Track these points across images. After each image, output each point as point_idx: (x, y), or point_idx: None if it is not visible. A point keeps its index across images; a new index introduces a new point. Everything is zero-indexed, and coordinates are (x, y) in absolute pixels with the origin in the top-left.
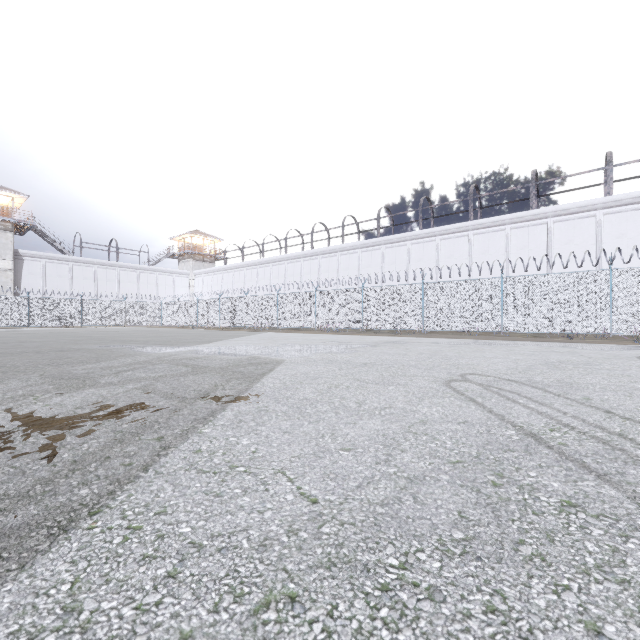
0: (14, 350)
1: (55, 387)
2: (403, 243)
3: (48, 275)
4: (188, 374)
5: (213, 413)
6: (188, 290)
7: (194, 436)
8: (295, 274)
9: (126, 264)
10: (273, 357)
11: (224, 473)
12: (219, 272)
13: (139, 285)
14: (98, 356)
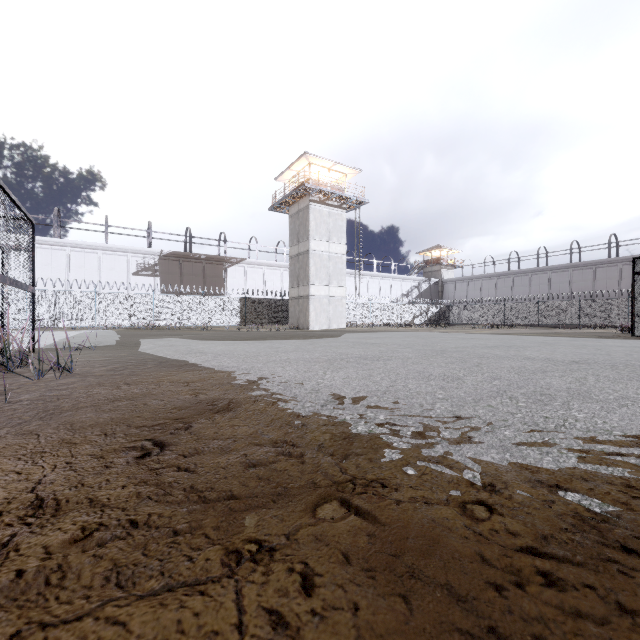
0: None
1: None
2: None
3: None
4: None
5: None
6: None
7: None
8: None
9: None
10: None
11: None
12: None
13: None
14: None
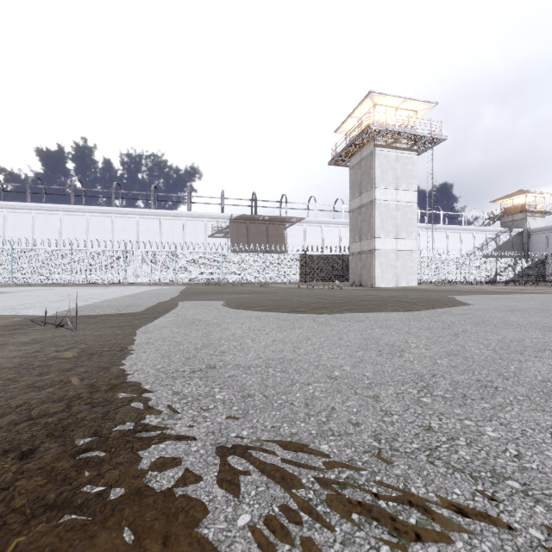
0: None
1: None
2: (56, 212)
3: None
4: None
5: None
6: None
7: None
8: None
9: None
10: None
11: None
12: None
13: None
14: None
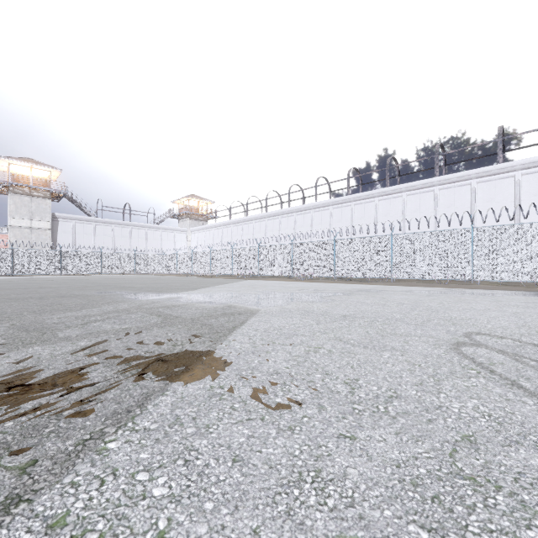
0: (24, 295)
1: (5, 342)
2: (371, 199)
3: (77, 233)
4: (154, 327)
5: (145, 399)
6: (186, 244)
7: (84, 462)
8: (274, 229)
9: (137, 223)
10: (248, 306)
11: None
12: (211, 229)
13: (147, 240)
14: (87, 303)
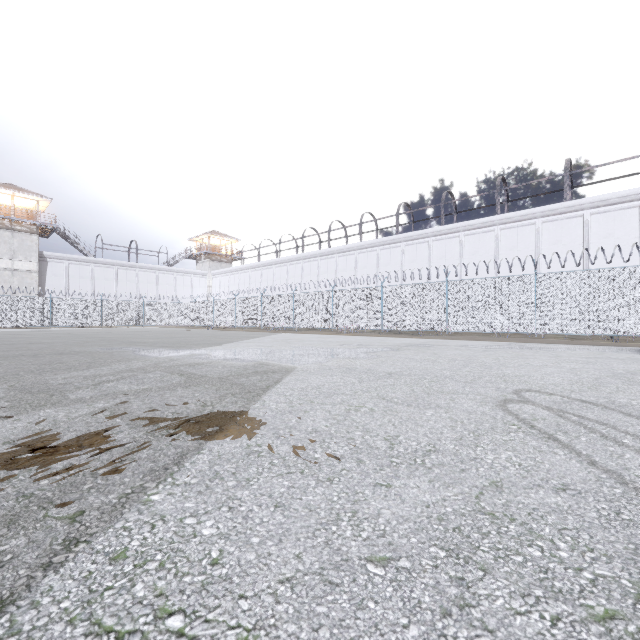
0: (13, 353)
1: (10, 405)
2: (424, 240)
3: (71, 276)
4: (178, 387)
5: (181, 457)
6: (206, 290)
7: (132, 511)
8: (312, 273)
9: (145, 265)
10: (283, 363)
11: (137, 638)
12: (236, 272)
13: (158, 286)
14: (93, 361)
